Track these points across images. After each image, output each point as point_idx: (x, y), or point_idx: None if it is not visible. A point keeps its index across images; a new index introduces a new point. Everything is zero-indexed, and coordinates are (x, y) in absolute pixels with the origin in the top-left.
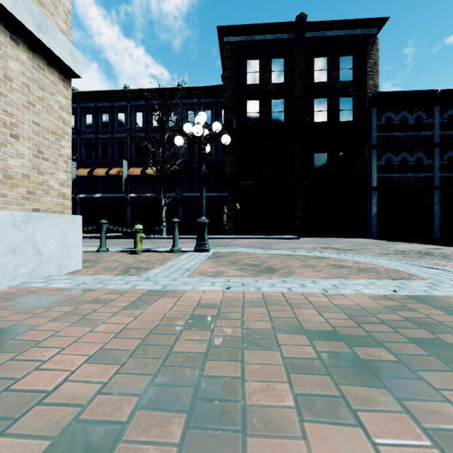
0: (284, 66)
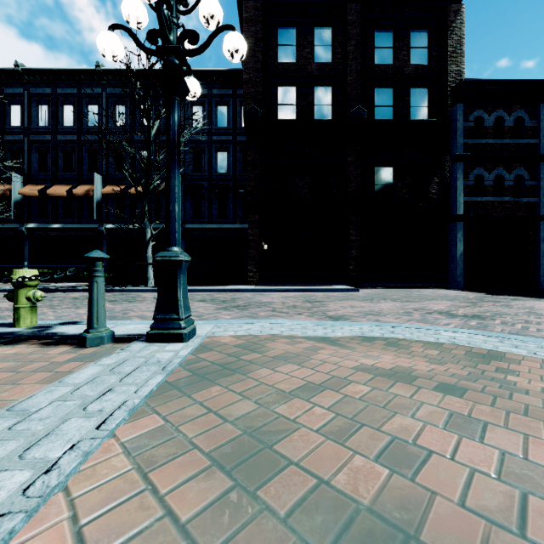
0: (333, 39)
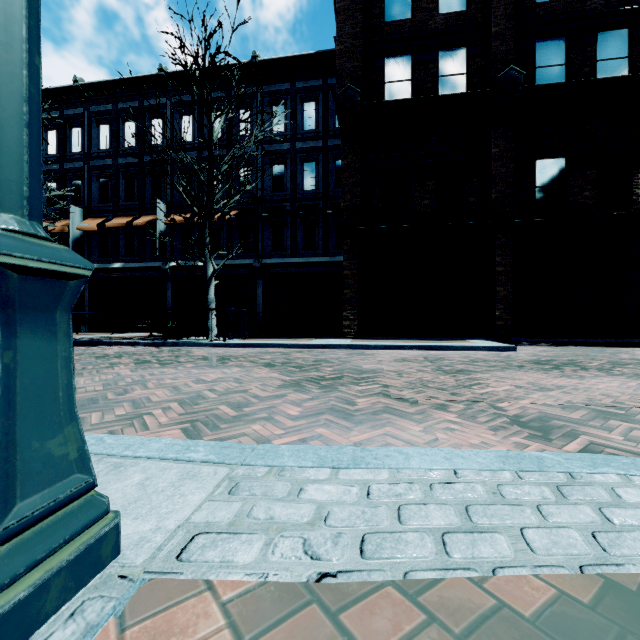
0: None
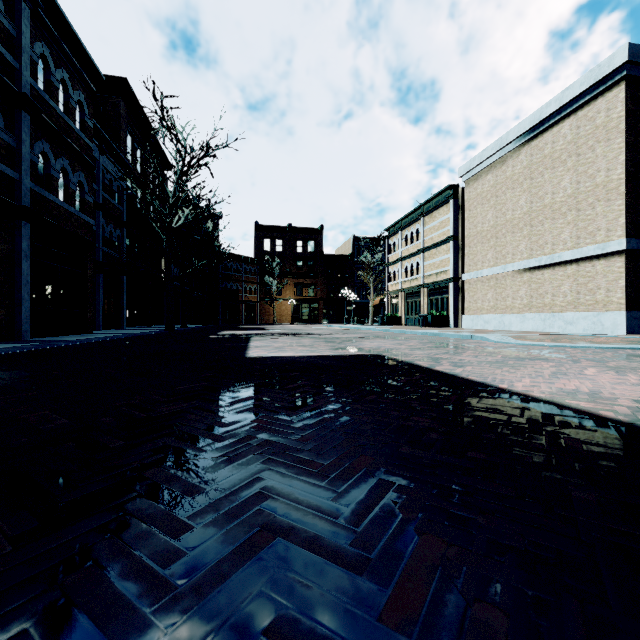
0: None
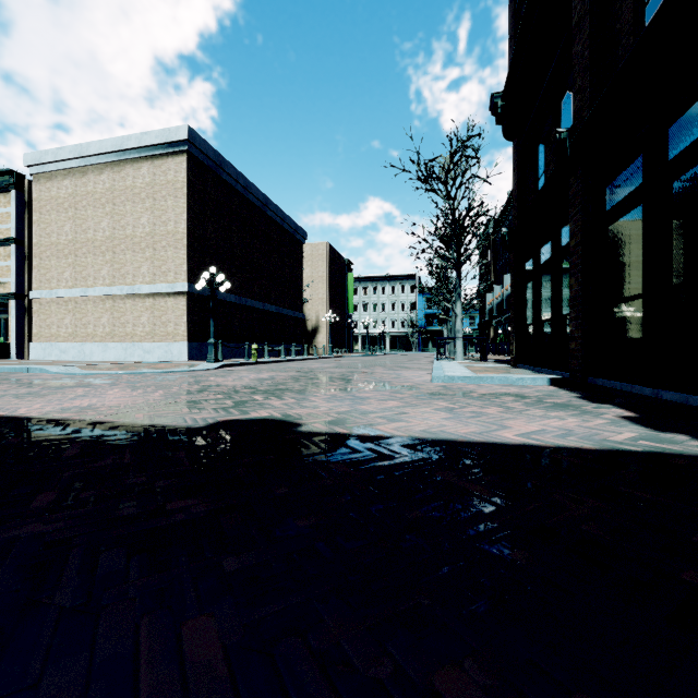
0: None
